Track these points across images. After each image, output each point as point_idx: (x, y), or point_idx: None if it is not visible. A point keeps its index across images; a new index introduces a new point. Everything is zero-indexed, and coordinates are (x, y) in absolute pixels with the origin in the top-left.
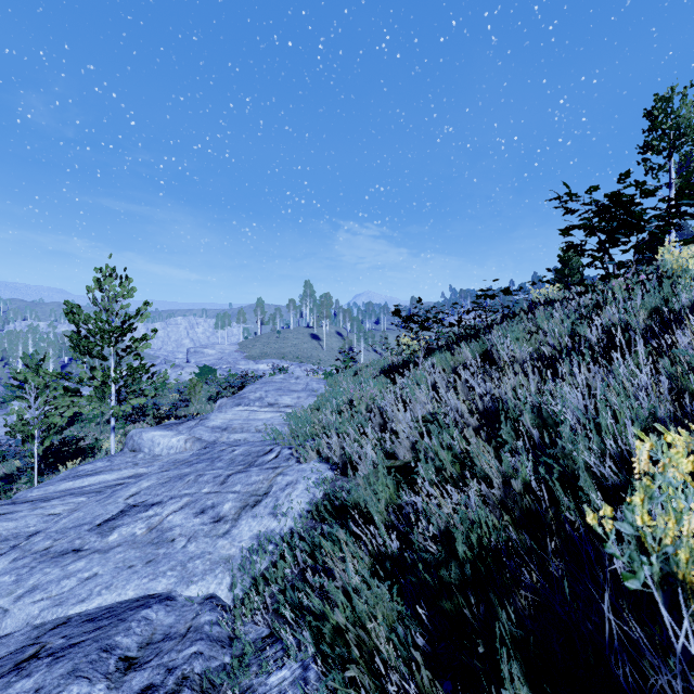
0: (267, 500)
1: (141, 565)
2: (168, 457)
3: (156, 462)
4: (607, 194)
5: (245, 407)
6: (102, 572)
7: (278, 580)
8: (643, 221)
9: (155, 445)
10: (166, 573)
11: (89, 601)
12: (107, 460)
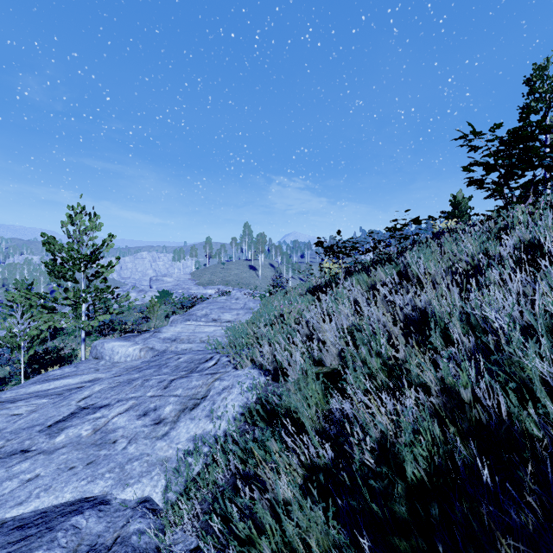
0: (204, 403)
1: (82, 467)
2: (125, 363)
3: (114, 368)
4: (510, 130)
5: (193, 322)
6: (44, 473)
7: (209, 486)
8: (539, 156)
9: (115, 353)
10: (104, 475)
11: (27, 503)
12: (74, 366)
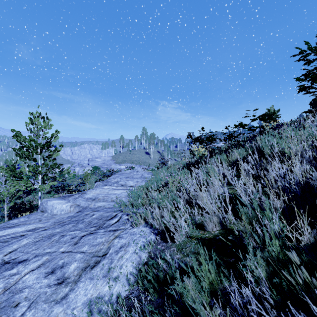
0: (104, 261)
1: None
2: (59, 216)
3: (51, 219)
4: None
5: (109, 186)
6: None
7: None
8: None
9: (54, 208)
10: None
11: None
12: (27, 217)
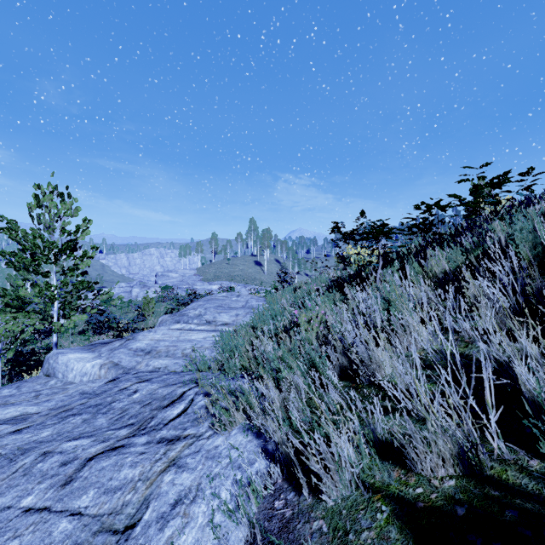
0: None
1: None
2: (76, 387)
3: (58, 395)
4: None
5: (183, 324)
6: None
7: None
8: None
9: (68, 370)
10: None
11: None
12: (16, 386)
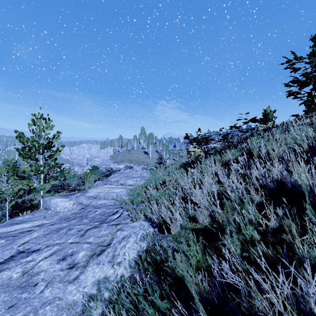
0: (108, 250)
1: (3, 310)
2: (63, 213)
3: (55, 216)
4: None
5: (109, 185)
6: None
7: None
8: None
9: (57, 206)
10: None
11: None
12: (31, 214)
